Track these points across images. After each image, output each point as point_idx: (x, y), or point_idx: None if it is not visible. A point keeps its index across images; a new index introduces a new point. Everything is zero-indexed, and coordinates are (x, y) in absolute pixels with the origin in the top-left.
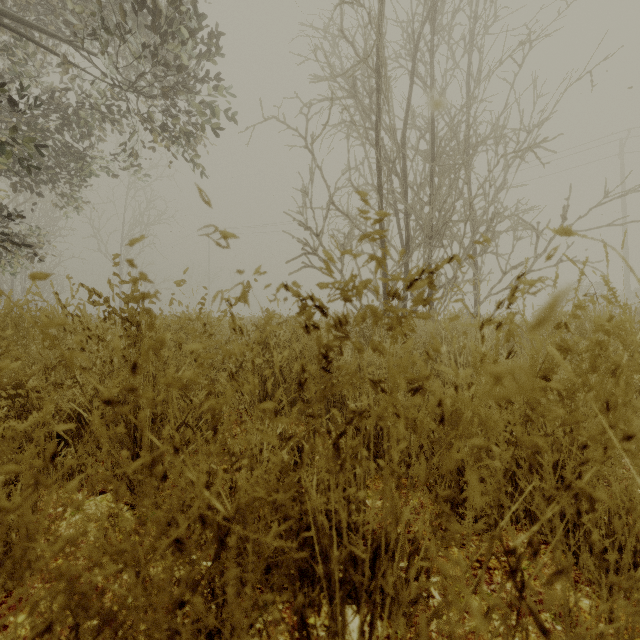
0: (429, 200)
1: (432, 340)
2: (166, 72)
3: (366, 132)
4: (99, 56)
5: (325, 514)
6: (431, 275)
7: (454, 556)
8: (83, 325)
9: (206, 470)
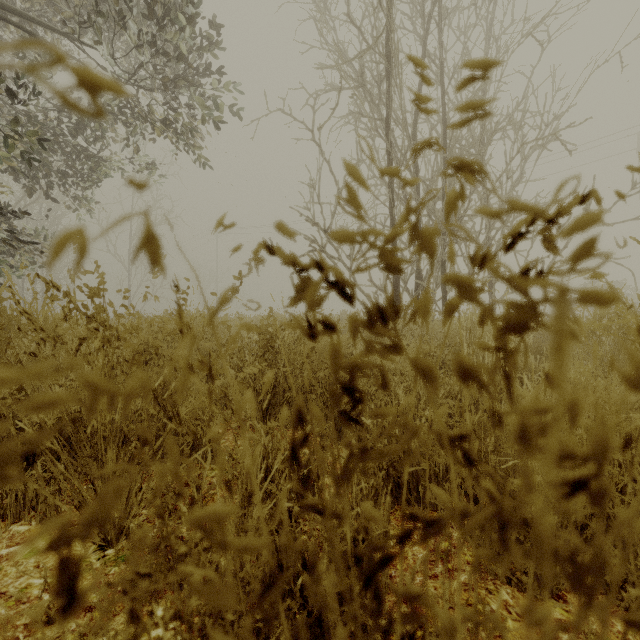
0: (442, 194)
1: (449, 341)
2: (169, 64)
3: (376, 124)
4: (99, 47)
5: (338, 596)
6: (550, 229)
7: (510, 635)
8: (34, 325)
9: (139, 572)
